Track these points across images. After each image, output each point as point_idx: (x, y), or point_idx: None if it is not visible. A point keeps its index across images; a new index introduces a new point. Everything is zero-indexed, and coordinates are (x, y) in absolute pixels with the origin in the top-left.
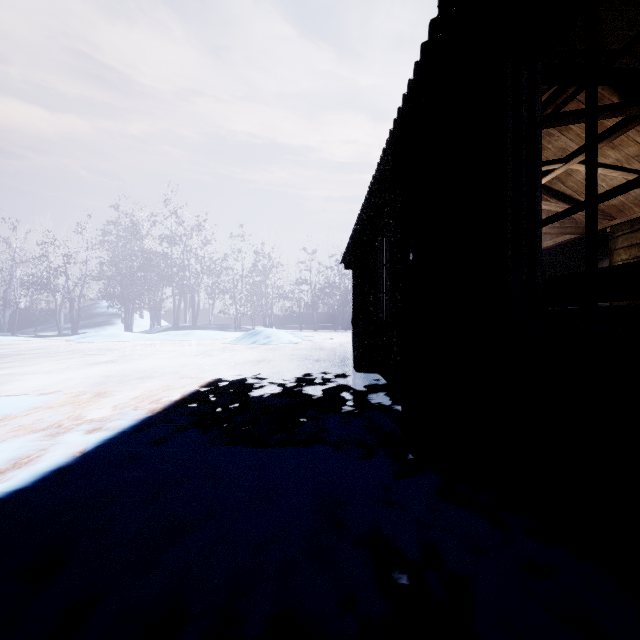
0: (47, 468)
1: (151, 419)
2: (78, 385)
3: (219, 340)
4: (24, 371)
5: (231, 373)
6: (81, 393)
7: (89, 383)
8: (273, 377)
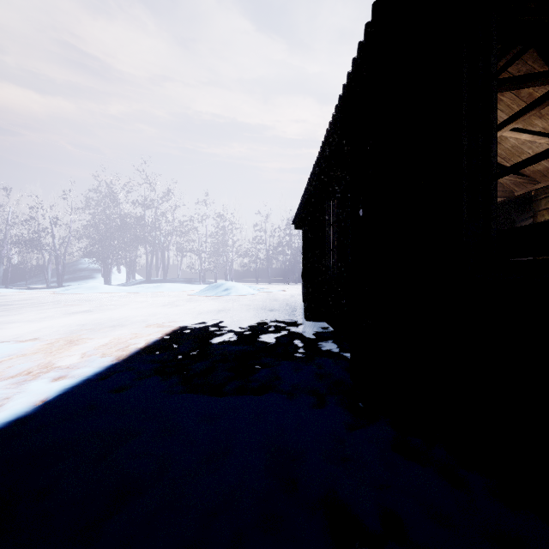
0: (5, 419)
1: (115, 367)
2: (54, 333)
3: (186, 292)
4: (8, 320)
5: (194, 322)
6: (55, 341)
7: (64, 331)
8: (231, 325)
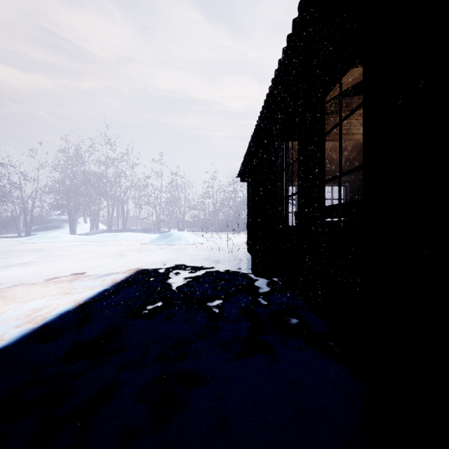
0: None
1: None
2: None
3: (140, 240)
4: None
5: (130, 278)
6: None
7: None
8: (171, 284)
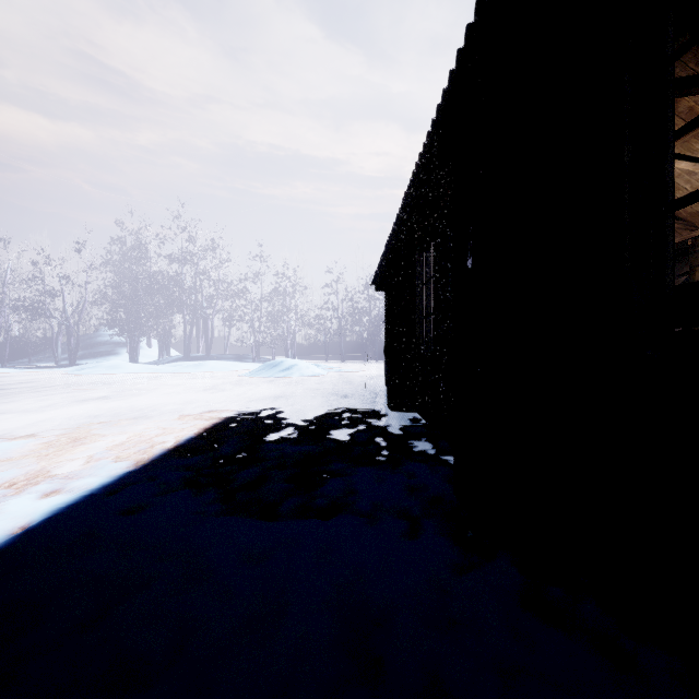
0: None
1: (131, 476)
2: (56, 428)
3: (234, 372)
4: None
5: (243, 412)
6: (55, 439)
7: (70, 425)
8: (292, 417)
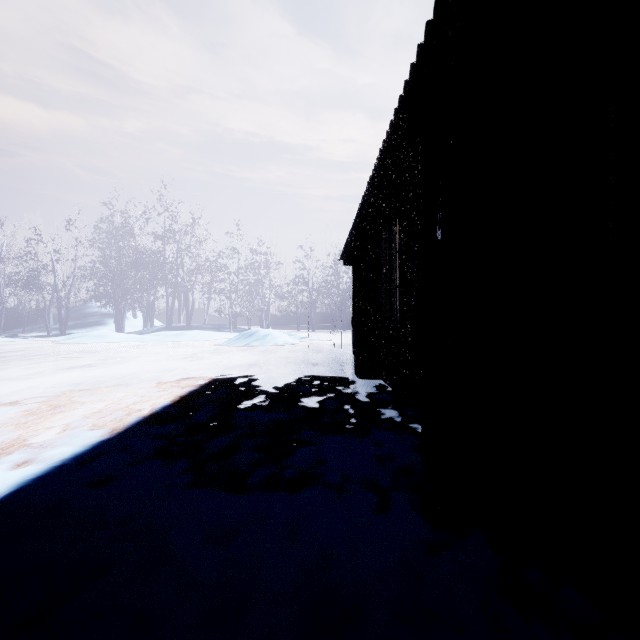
0: None
1: (104, 445)
2: (39, 395)
3: (212, 341)
4: None
5: (218, 380)
6: (35, 406)
7: (52, 393)
8: (264, 384)
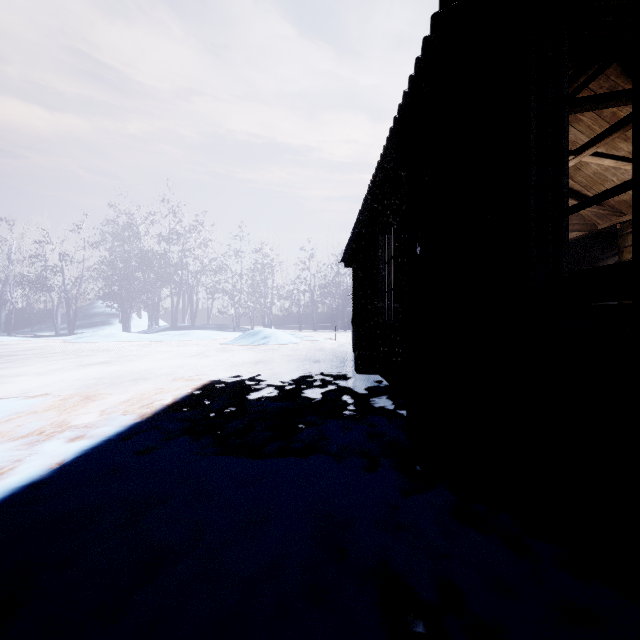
0: (18, 483)
1: (139, 425)
2: (67, 388)
3: (217, 340)
4: (14, 373)
5: (228, 375)
6: (69, 396)
7: (79, 385)
8: (271, 379)
